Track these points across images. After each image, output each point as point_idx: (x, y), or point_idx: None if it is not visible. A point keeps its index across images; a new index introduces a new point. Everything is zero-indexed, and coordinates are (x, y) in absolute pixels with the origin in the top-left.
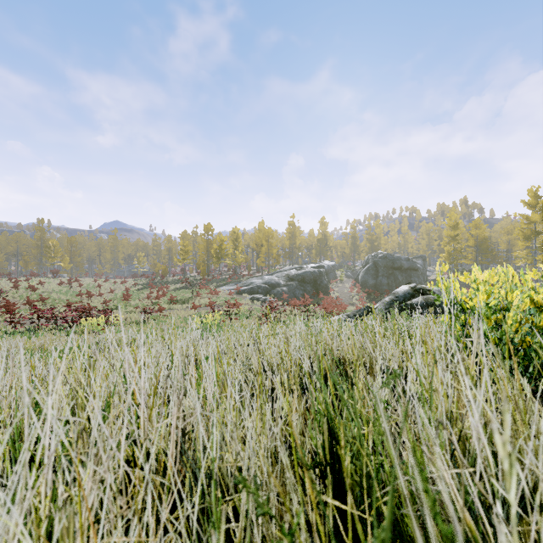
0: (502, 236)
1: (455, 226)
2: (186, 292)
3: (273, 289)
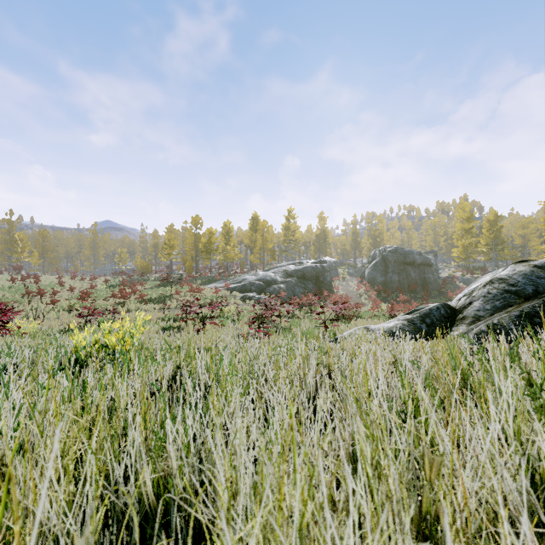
0: (512, 232)
1: (469, 218)
2: (165, 290)
3: (269, 287)
